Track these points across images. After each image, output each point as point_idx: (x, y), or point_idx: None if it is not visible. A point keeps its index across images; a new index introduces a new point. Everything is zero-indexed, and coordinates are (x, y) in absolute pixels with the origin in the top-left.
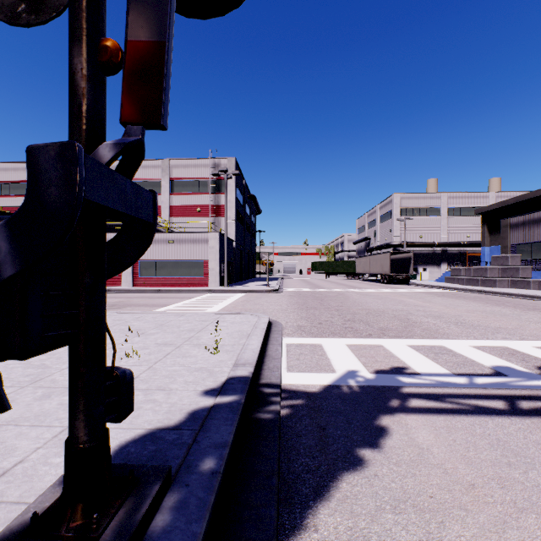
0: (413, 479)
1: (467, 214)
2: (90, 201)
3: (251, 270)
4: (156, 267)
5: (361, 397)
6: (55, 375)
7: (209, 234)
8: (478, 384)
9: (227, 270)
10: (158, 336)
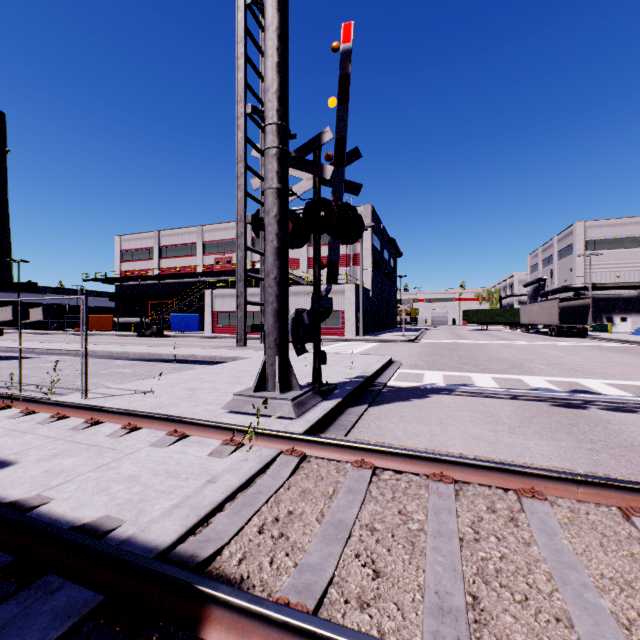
0: (427, 404)
1: None
2: (322, 306)
3: (390, 319)
4: None
5: (428, 390)
6: None
7: (345, 286)
8: (509, 391)
9: (363, 320)
10: None
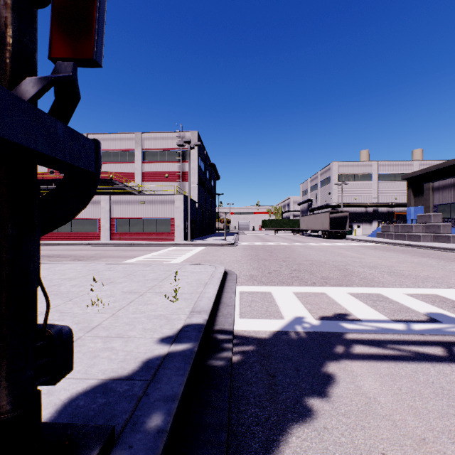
0: (363, 433)
1: (395, 179)
2: (1, 138)
3: (211, 226)
4: (130, 224)
5: (308, 343)
6: None
7: (175, 196)
8: (416, 330)
9: (191, 227)
10: (125, 285)
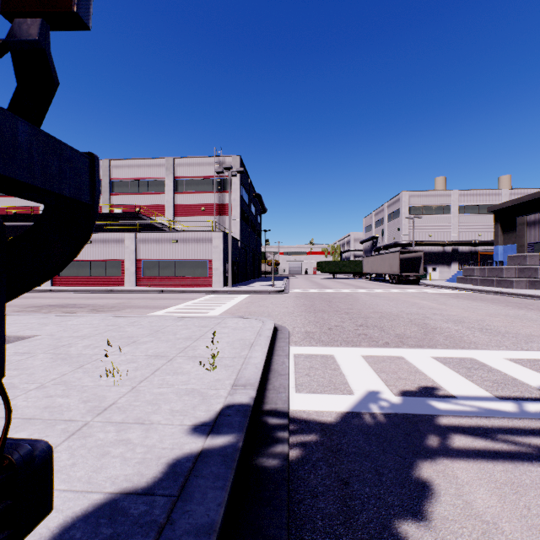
0: None
1: (479, 212)
2: None
3: (256, 269)
4: (160, 267)
5: (389, 432)
6: (17, 399)
7: (213, 233)
8: (532, 412)
9: (232, 270)
10: (150, 346)
